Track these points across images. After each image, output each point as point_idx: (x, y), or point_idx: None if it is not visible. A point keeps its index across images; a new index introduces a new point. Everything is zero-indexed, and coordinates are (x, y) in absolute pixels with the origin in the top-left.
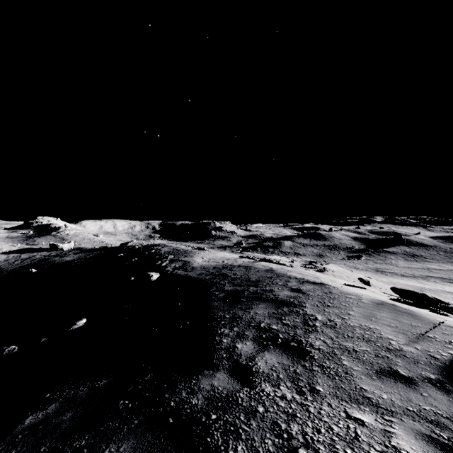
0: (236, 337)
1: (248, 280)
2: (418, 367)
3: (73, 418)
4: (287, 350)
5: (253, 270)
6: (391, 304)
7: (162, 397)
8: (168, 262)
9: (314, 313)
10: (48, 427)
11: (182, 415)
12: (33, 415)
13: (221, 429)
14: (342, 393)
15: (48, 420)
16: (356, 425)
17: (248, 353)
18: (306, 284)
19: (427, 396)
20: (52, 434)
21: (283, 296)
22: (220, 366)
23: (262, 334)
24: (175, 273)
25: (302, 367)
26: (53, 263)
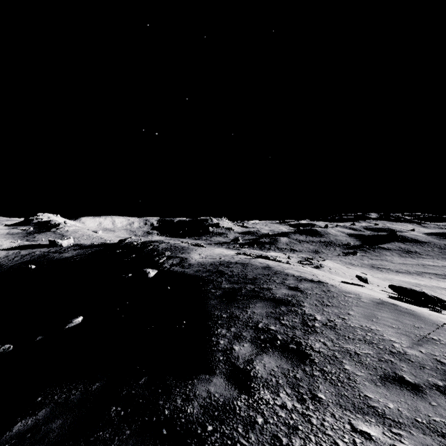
0: (233, 338)
1: (245, 278)
2: (424, 373)
3: (63, 426)
4: (286, 352)
5: (250, 267)
6: (391, 303)
7: (156, 404)
8: (165, 259)
9: (313, 312)
10: (36, 436)
11: (177, 426)
12: (22, 421)
13: (218, 443)
14: (345, 401)
15: (37, 427)
16: (362, 440)
17: (245, 356)
18: (304, 282)
19: (436, 405)
20: (40, 444)
21: (281, 294)
22: (217, 370)
23: (260, 335)
24: (172, 270)
25: (302, 372)
26: (52, 259)
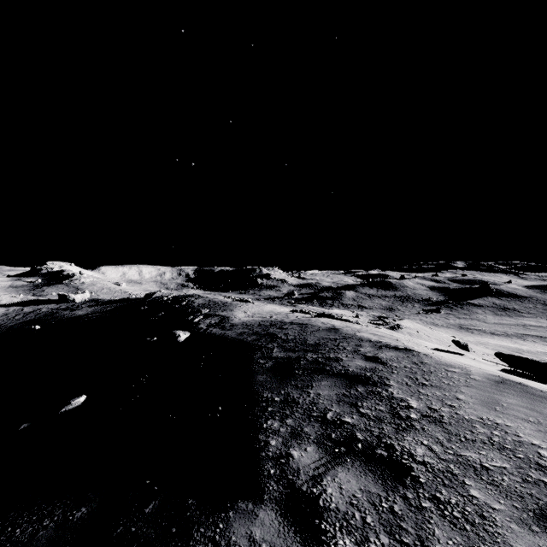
0: (291, 436)
1: (304, 343)
2: None
3: None
4: (372, 463)
5: (311, 329)
6: (516, 382)
7: None
8: (201, 318)
9: (405, 396)
10: None
11: None
12: None
13: None
14: None
15: None
16: None
17: (309, 468)
18: (386, 350)
19: None
20: None
21: (355, 367)
22: (265, 493)
23: (330, 432)
24: (209, 332)
25: (403, 501)
26: (62, 318)
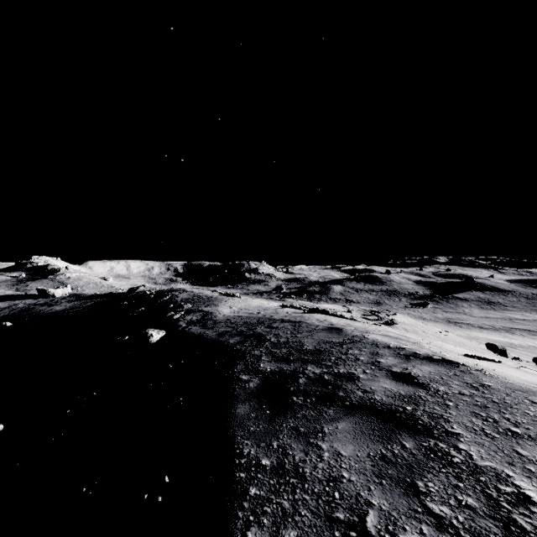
0: None
1: (300, 349)
2: None
3: None
4: None
5: (306, 329)
6: None
7: None
8: (182, 314)
9: (498, 464)
10: None
11: None
12: None
13: None
14: None
15: None
16: None
17: None
18: (417, 363)
19: None
20: None
21: (384, 394)
22: None
23: None
24: (187, 331)
25: None
26: (37, 314)
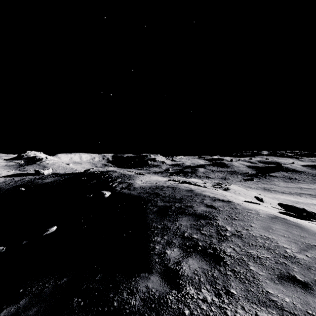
0: (166, 244)
1: (174, 198)
2: (311, 273)
3: (37, 313)
4: (205, 256)
5: (178, 190)
6: (282, 218)
7: (107, 296)
8: (117, 184)
9: (224, 225)
10: None
11: (123, 315)
12: (7, 308)
13: None
14: (252, 296)
15: (18, 314)
16: None
17: (175, 258)
18: (217, 202)
19: None
20: None
21: (200, 211)
22: (153, 269)
23: (185, 242)
24: (121, 192)
25: (218, 272)
26: (37, 184)
